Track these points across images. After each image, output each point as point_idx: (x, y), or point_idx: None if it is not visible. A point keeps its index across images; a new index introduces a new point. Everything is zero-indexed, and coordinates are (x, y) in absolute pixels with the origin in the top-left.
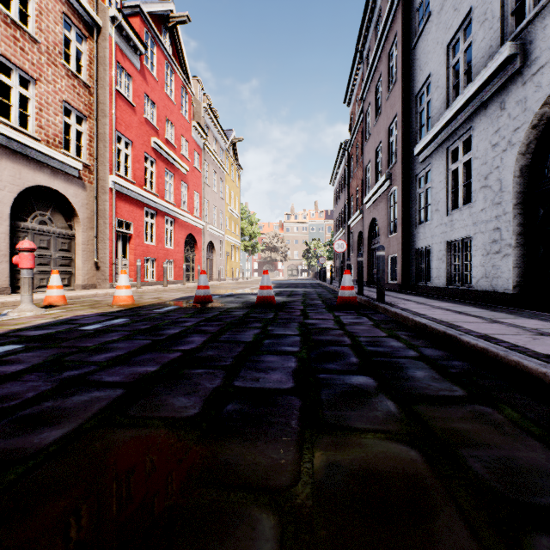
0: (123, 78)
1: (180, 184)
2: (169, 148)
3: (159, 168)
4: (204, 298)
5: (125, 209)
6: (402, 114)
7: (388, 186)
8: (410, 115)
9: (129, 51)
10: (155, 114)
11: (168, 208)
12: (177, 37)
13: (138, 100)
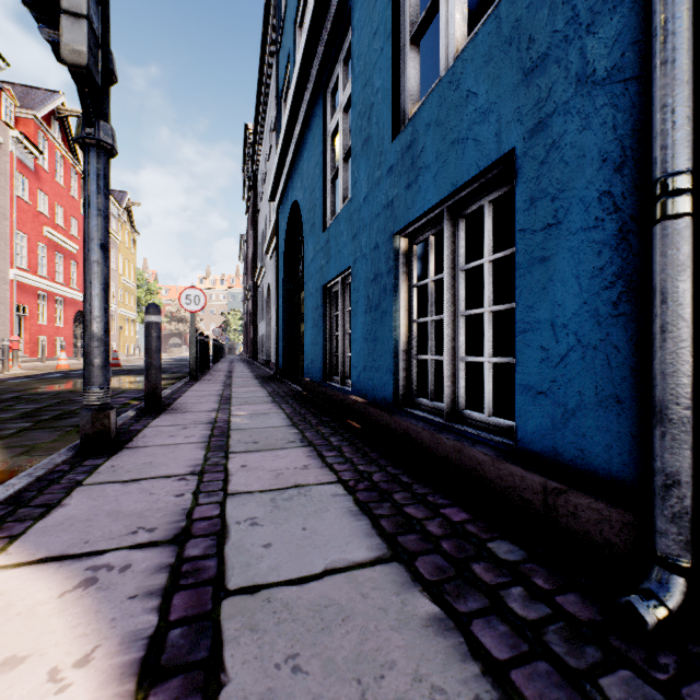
0: (20, 182)
1: (69, 263)
2: (60, 231)
3: (50, 252)
4: (117, 365)
5: (23, 295)
6: (254, 253)
7: (251, 293)
8: (259, 254)
9: (26, 158)
10: (47, 204)
11: (59, 289)
12: (67, 123)
13: (33, 196)
